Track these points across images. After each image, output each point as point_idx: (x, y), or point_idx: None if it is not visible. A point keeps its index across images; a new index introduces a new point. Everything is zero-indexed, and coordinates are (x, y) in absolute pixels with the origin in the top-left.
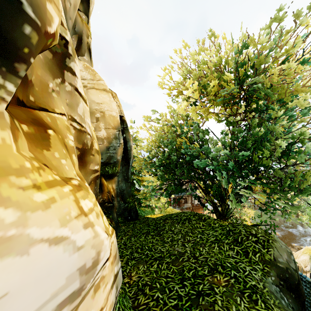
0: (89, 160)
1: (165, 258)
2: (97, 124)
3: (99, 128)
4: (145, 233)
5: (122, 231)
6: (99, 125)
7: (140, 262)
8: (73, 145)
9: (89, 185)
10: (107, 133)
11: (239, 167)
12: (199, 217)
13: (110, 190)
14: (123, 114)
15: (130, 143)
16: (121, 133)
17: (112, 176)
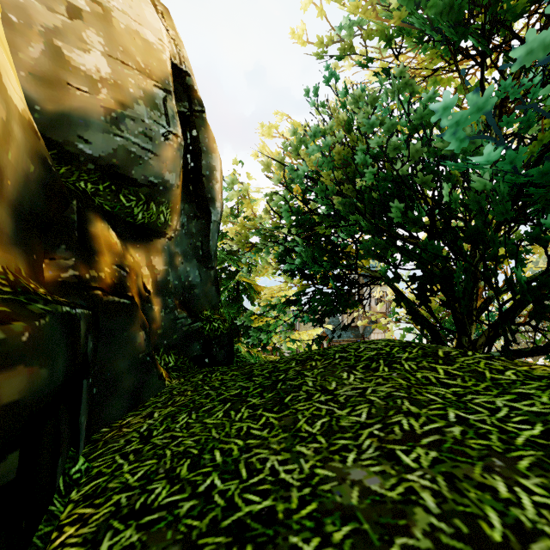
0: None
1: (292, 535)
2: (74, 25)
3: (82, 41)
4: (231, 401)
5: (165, 391)
6: (83, 33)
7: (156, 541)
8: None
9: None
10: (116, 73)
11: (544, 204)
12: (427, 352)
13: (137, 269)
14: (189, 70)
15: (211, 157)
16: (175, 107)
17: (152, 234)
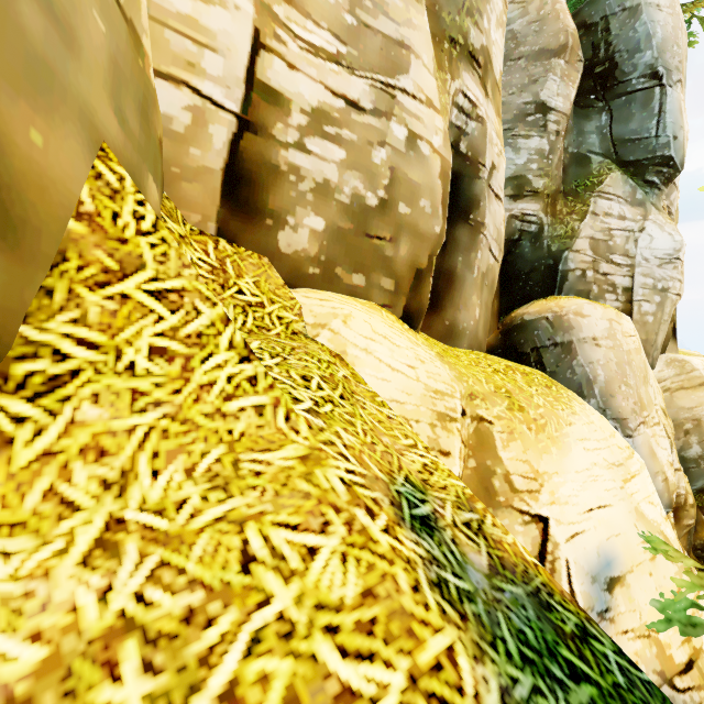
0: (682, 516)
1: None
2: (689, 439)
3: (692, 444)
4: None
5: None
6: (692, 440)
7: None
8: (673, 521)
9: (681, 536)
10: None
11: None
12: None
13: None
14: None
15: None
16: None
17: None
